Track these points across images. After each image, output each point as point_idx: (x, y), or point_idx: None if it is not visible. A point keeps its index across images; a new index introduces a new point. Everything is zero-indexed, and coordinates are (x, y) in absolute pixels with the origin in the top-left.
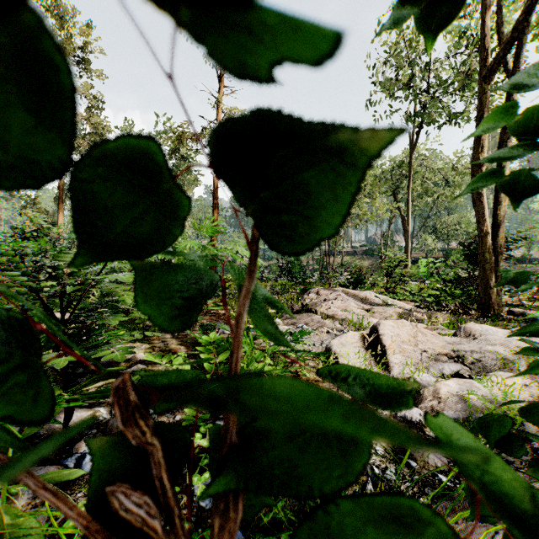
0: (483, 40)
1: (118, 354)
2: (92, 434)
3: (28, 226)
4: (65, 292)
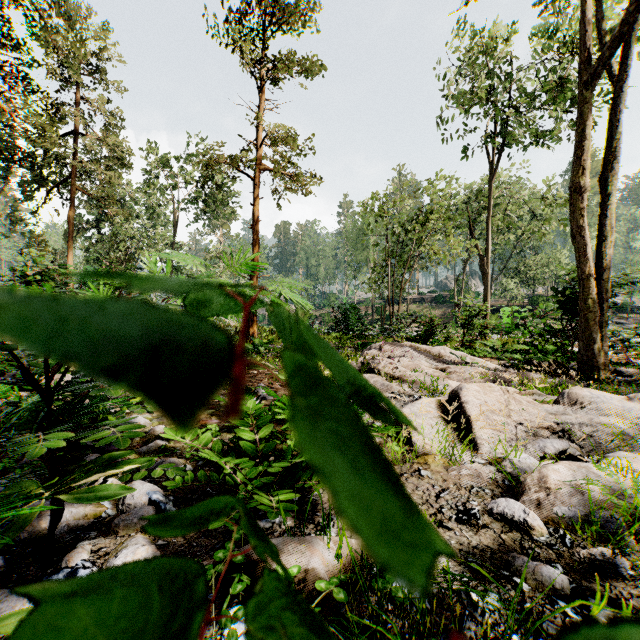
0: (586, 36)
1: (119, 436)
2: (89, 539)
3: (30, 268)
4: None
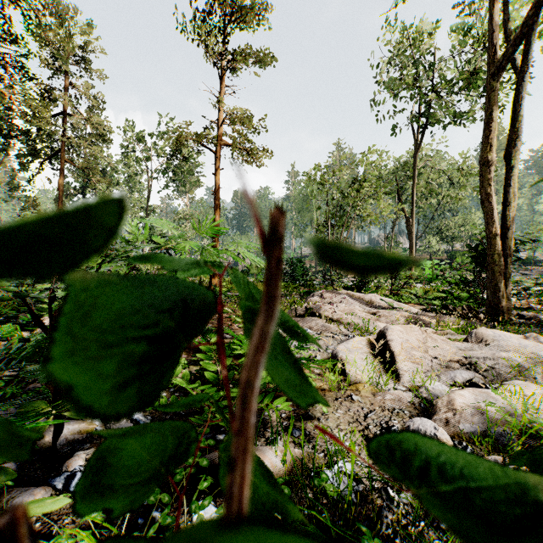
0: (492, 35)
1: None
2: (84, 450)
3: None
4: (54, 298)
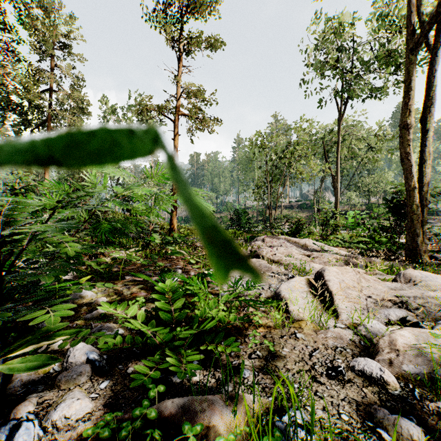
0: (412, 16)
1: (52, 314)
2: (37, 392)
3: (17, 184)
4: (3, 243)
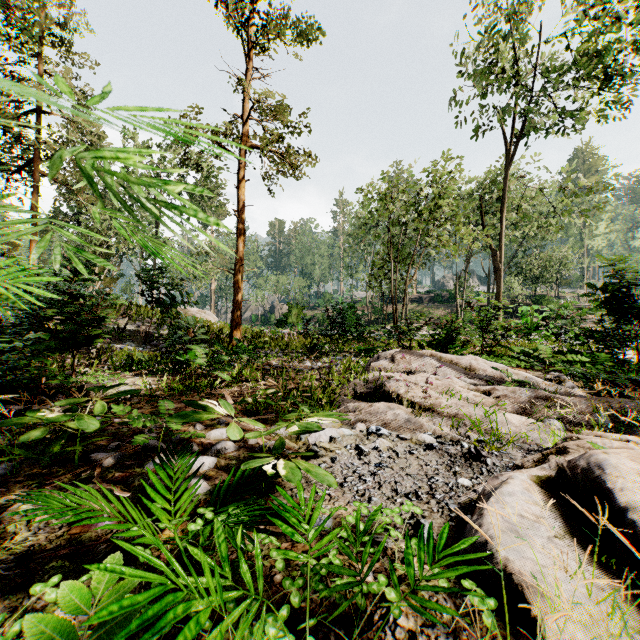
0: None
1: None
2: None
3: None
4: None
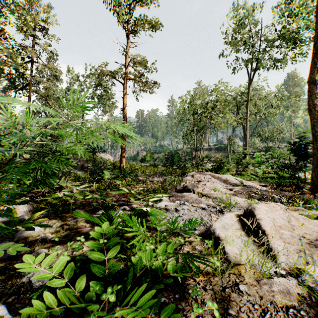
0: None
1: None
2: None
3: (2, 131)
4: None
